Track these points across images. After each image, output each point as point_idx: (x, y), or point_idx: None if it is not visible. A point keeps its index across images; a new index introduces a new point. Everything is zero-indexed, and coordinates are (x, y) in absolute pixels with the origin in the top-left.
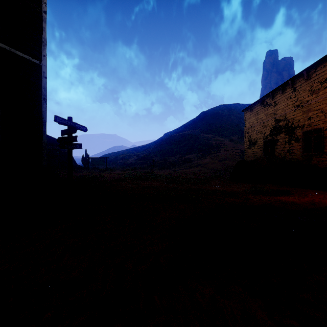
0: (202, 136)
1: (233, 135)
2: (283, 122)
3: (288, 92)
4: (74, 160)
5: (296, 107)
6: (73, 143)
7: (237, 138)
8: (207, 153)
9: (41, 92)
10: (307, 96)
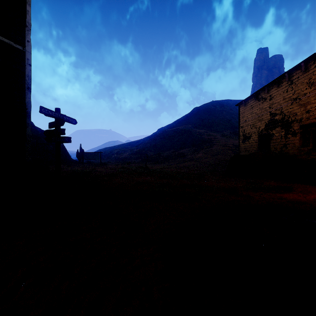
0: (195, 131)
1: (226, 130)
2: (279, 116)
3: (284, 85)
4: (68, 155)
5: (293, 100)
6: (61, 137)
7: (230, 133)
8: (200, 148)
9: (25, 80)
10: (305, 89)
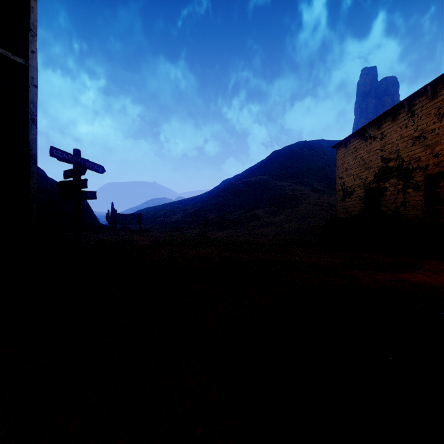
0: (274, 184)
1: (317, 183)
2: (395, 162)
3: (402, 118)
4: (95, 218)
5: (415, 140)
6: (81, 191)
7: (323, 187)
8: (281, 208)
9: (28, 109)
10: (433, 123)
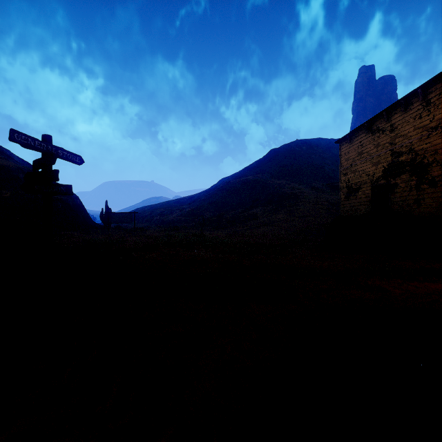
0: (273, 183)
1: (316, 182)
2: (407, 156)
3: (416, 107)
4: (88, 216)
5: (431, 131)
6: (53, 184)
7: (322, 186)
8: (280, 206)
9: None
10: None
